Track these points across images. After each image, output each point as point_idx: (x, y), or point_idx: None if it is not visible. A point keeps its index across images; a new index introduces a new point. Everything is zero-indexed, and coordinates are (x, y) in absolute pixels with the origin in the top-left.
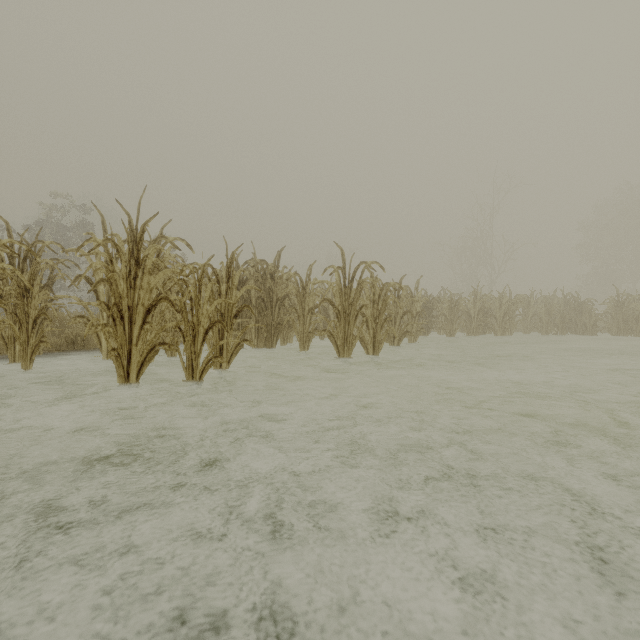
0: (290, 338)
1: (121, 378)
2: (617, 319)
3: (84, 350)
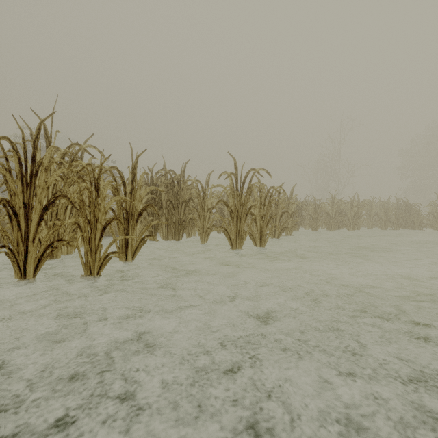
0: (194, 232)
1: (17, 274)
2: None
3: None
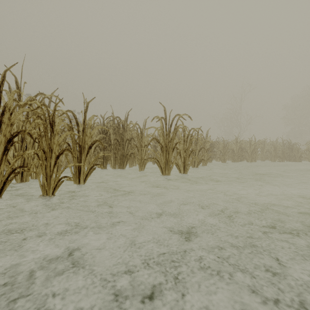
0: (135, 163)
1: None
2: None
3: None
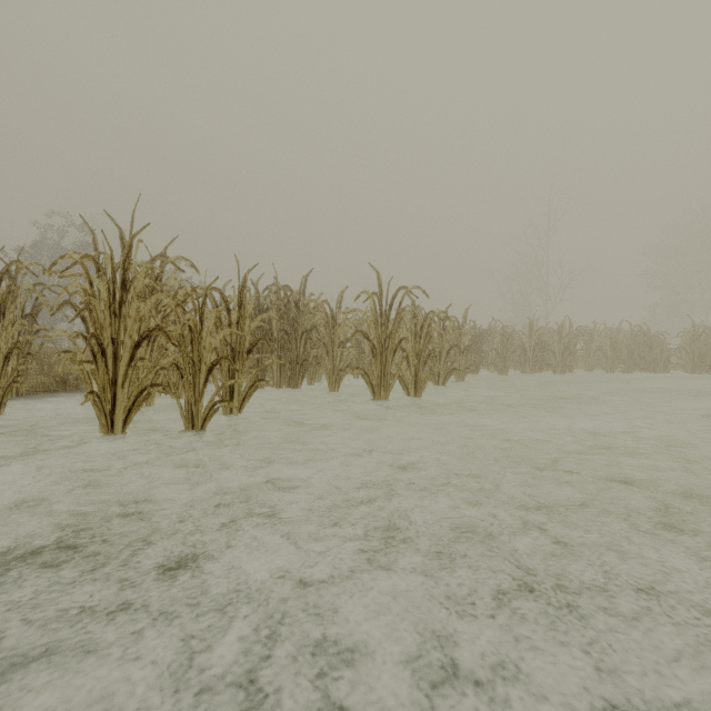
0: (319, 376)
1: (103, 427)
2: (693, 354)
3: (76, 391)
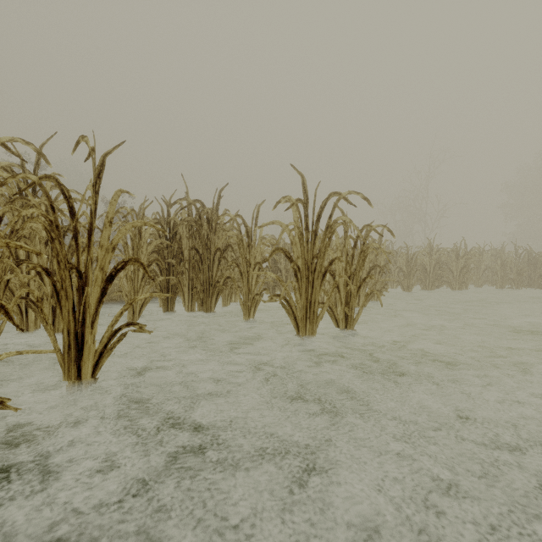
0: (235, 296)
1: None
2: None
3: None
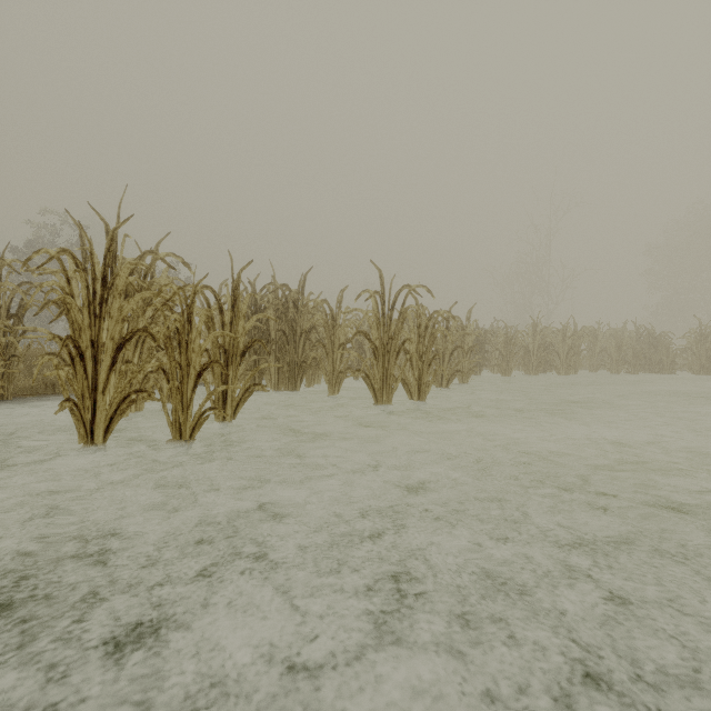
0: (318, 378)
1: (82, 438)
2: (699, 355)
3: None
